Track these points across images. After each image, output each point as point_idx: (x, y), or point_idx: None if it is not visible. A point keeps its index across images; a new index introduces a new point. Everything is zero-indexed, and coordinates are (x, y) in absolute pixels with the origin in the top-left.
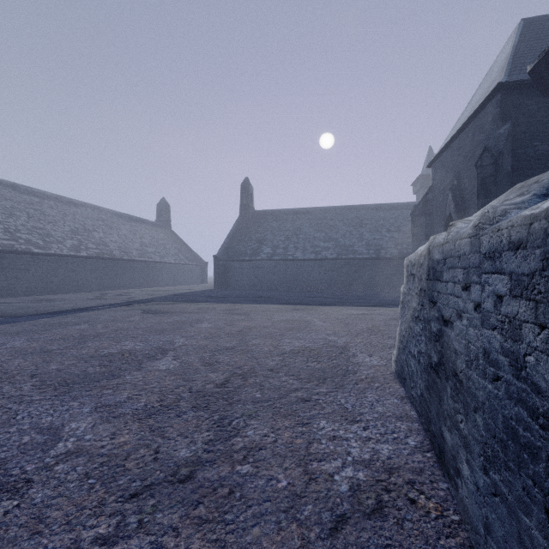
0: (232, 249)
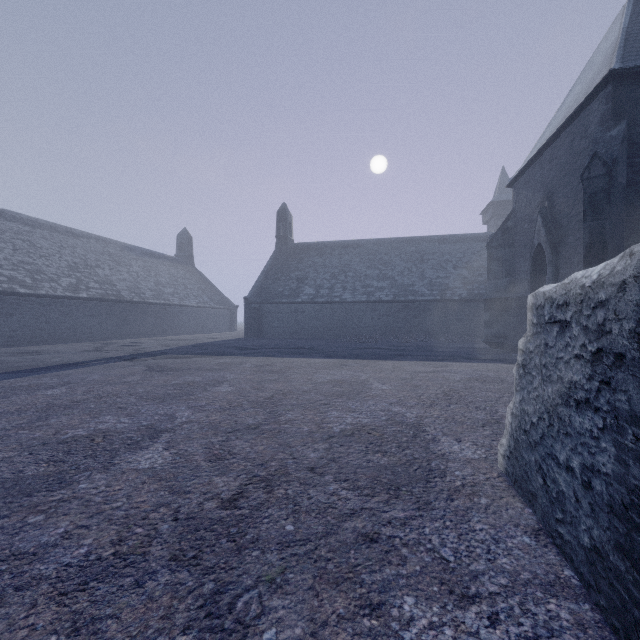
0: (267, 289)
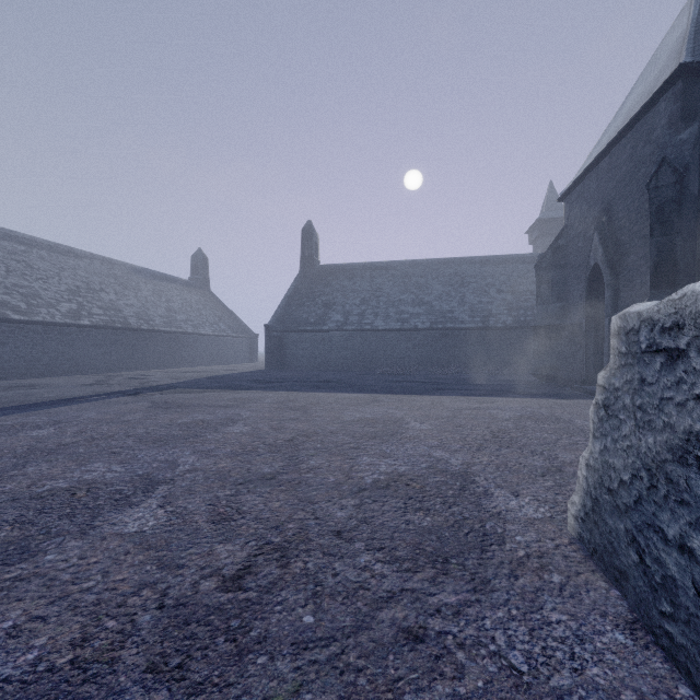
0: (290, 315)
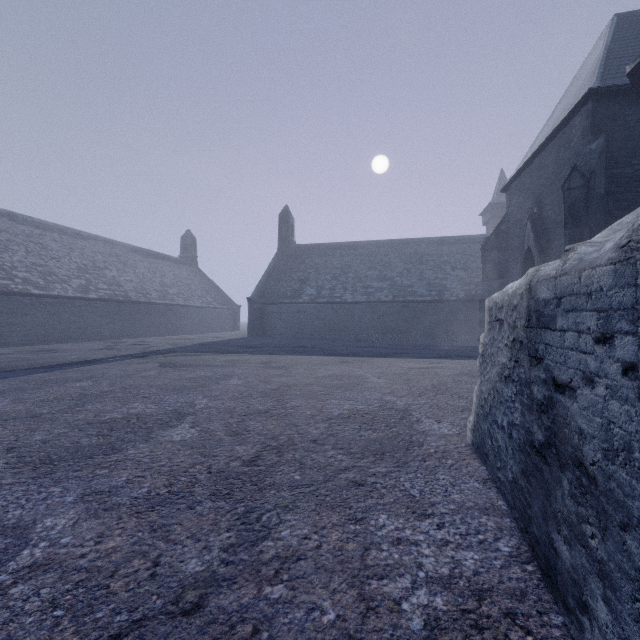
0: (270, 290)
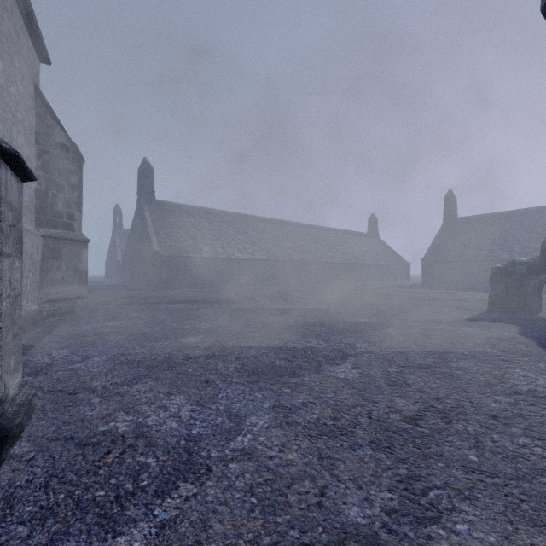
0: (437, 253)
